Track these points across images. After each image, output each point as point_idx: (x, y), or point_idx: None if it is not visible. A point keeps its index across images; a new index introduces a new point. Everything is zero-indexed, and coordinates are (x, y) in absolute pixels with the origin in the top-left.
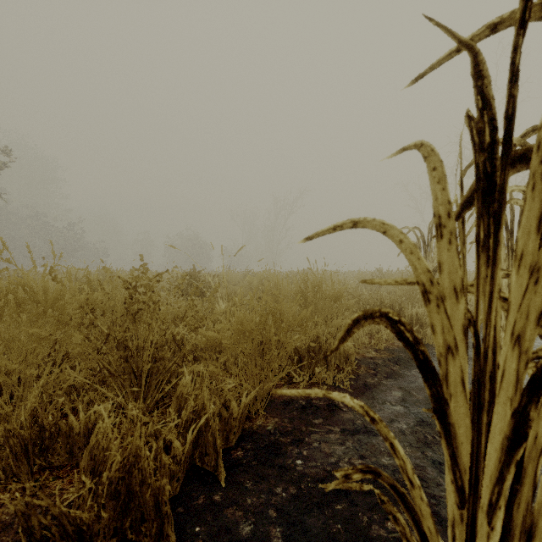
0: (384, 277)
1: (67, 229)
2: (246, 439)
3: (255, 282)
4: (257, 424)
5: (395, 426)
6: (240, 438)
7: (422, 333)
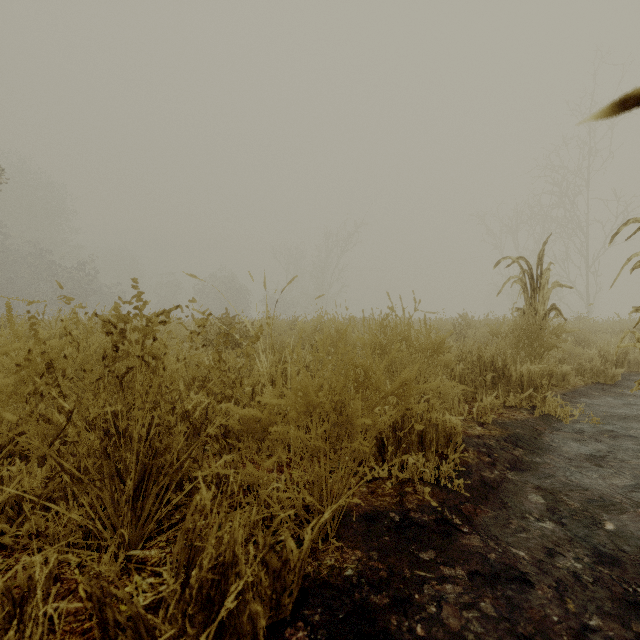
0: (468, 325)
1: (76, 269)
2: (311, 601)
3: (308, 330)
4: (328, 565)
5: (559, 564)
6: (301, 596)
7: (538, 399)
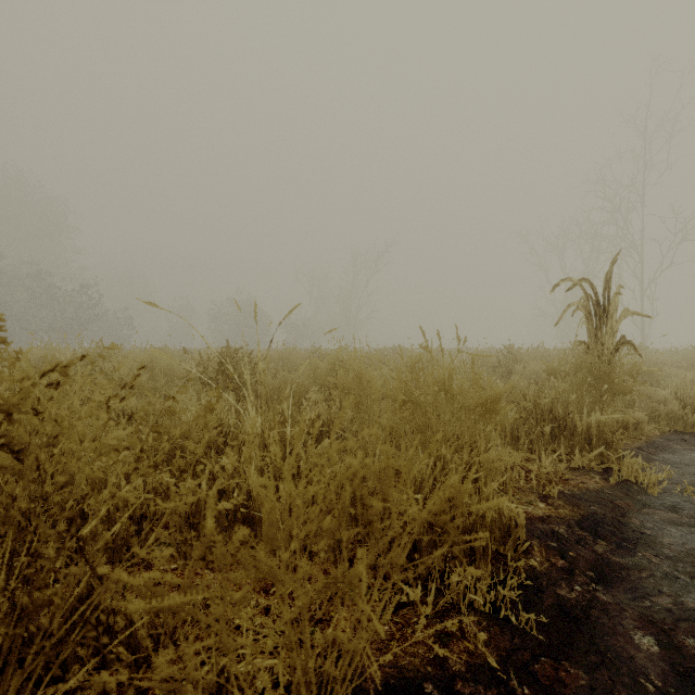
0: (515, 358)
1: (78, 292)
2: None
3: (323, 368)
4: None
5: None
6: None
7: (613, 459)
